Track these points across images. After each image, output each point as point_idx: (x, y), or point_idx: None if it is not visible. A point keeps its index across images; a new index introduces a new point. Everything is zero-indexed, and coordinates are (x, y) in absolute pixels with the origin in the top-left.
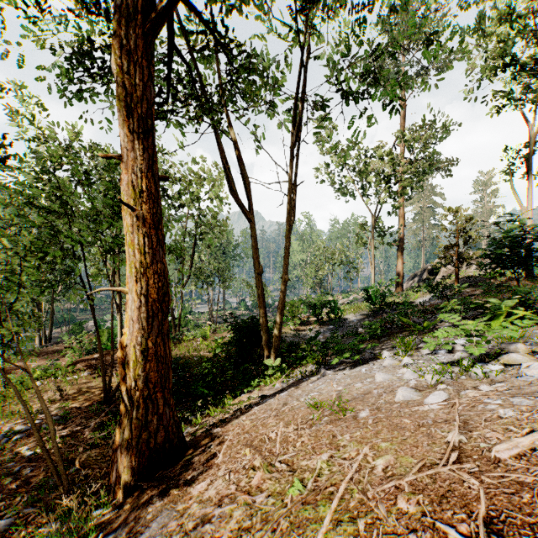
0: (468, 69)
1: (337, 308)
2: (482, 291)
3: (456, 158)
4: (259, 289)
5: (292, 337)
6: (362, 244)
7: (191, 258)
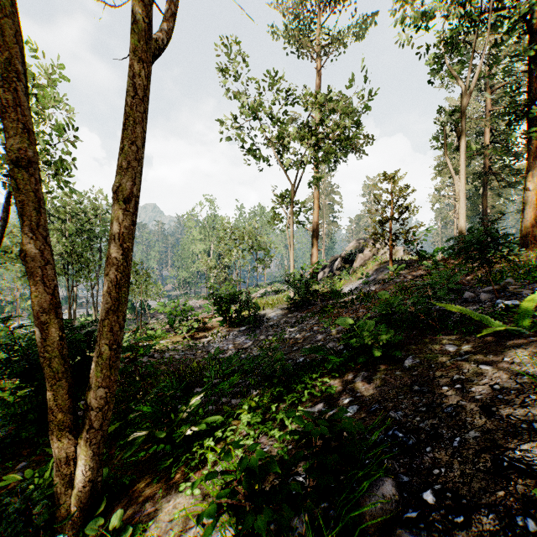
0: (407, 4)
1: (251, 301)
2: (424, 272)
3: (372, 136)
4: (23, 224)
5: (184, 350)
6: (280, 220)
7: (2, 226)
